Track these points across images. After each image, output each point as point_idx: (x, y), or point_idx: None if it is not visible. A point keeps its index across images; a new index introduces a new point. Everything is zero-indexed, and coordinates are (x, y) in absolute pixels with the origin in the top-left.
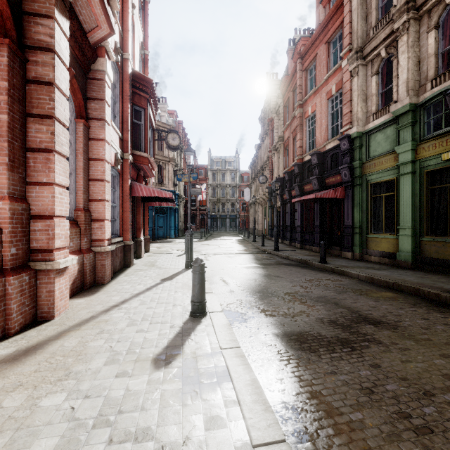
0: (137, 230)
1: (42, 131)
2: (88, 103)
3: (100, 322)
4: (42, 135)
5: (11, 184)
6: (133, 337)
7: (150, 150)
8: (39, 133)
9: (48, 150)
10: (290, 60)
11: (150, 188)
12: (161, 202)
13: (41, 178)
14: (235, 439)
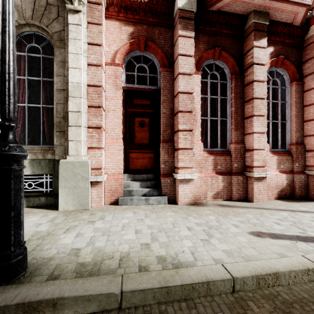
0: None
1: (249, 107)
2: (303, 66)
3: (267, 211)
4: (249, 109)
5: (236, 136)
6: (267, 222)
7: None
8: (248, 109)
9: (251, 116)
10: None
11: None
12: None
13: (248, 131)
14: (223, 259)
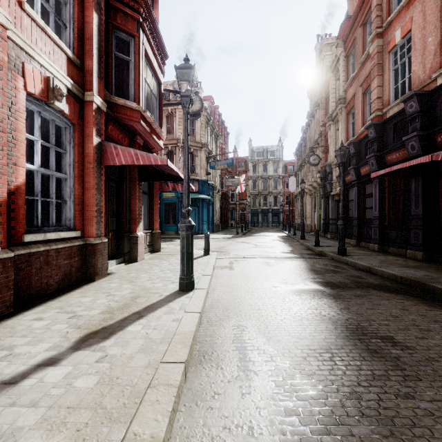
0: (132, 222)
1: None
2: None
3: None
4: None
5: None
6: None
7: (155, 112)
8: None
9: None
10: (350, 4)
11: (132, 151)
12: (175, 186)
13: None
14: None
